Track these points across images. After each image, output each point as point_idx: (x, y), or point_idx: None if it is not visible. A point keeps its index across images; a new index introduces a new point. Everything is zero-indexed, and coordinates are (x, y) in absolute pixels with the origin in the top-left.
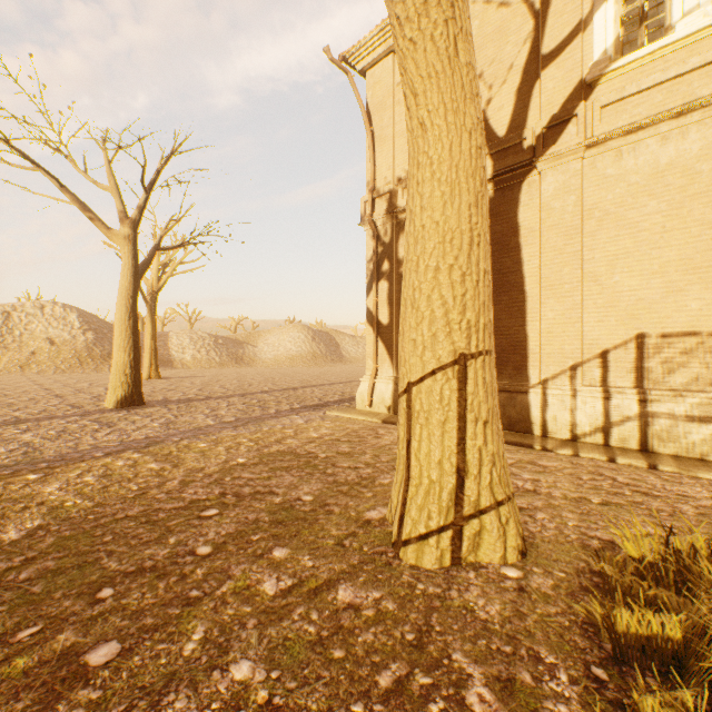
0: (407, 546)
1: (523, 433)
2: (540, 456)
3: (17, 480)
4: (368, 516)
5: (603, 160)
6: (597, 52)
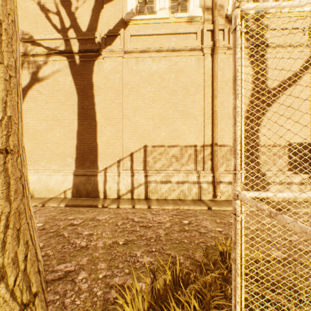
0: None
1: (95, 198)
2: (100, 212)
3: None
4: None
5: (131, 61)
6: (129, 8)
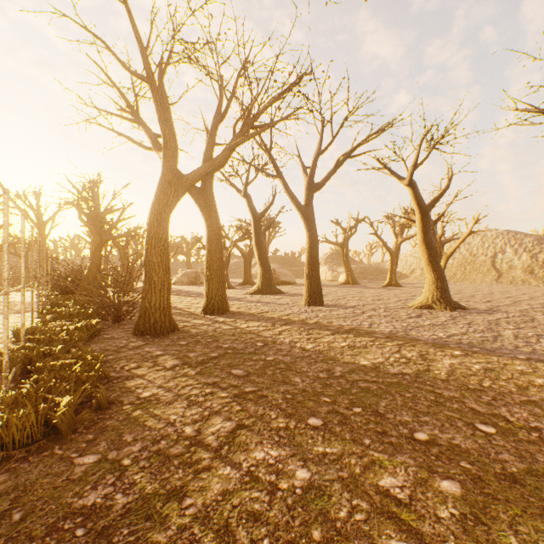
0: None
1: None
2: None
3: (447, 351)
4: None
5: None
6: None
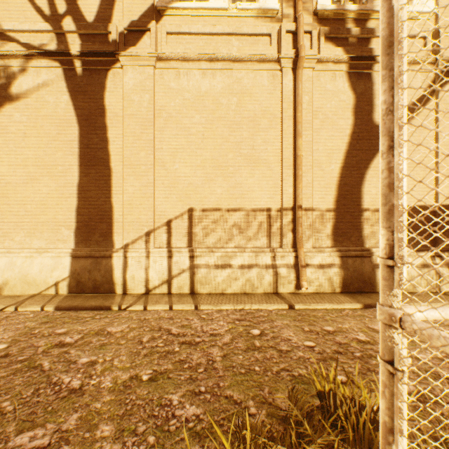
0: None
1: (107, 293)
2: (114, 319)
3: None
4: None
5: (169, 75)
6: None
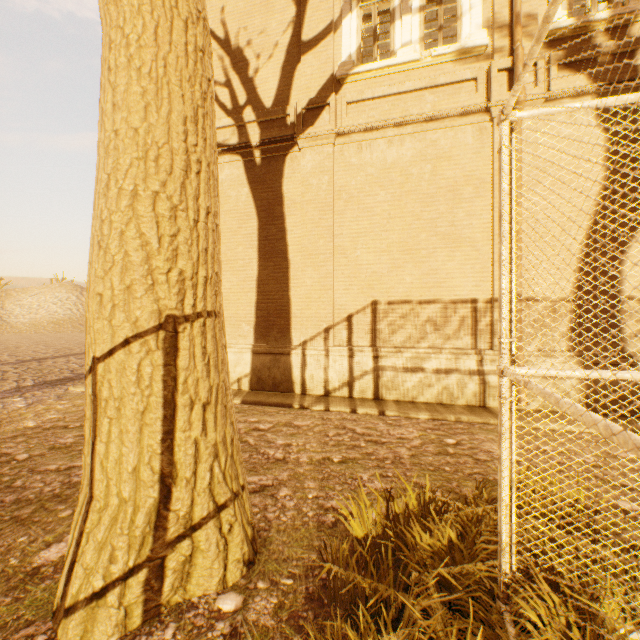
0: (71, 618)
1: (286, 392)
2: (297, 415)
3: None
4: (41, 559)
5: (349, 150)
6: (345, 55)
